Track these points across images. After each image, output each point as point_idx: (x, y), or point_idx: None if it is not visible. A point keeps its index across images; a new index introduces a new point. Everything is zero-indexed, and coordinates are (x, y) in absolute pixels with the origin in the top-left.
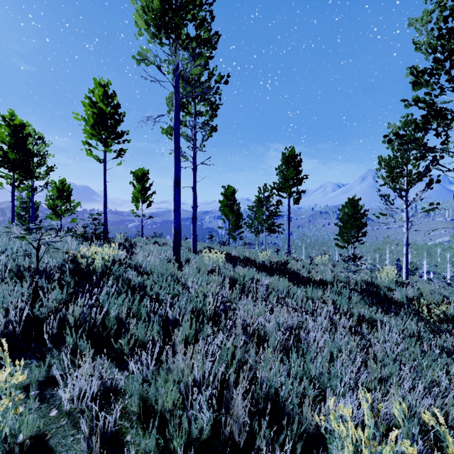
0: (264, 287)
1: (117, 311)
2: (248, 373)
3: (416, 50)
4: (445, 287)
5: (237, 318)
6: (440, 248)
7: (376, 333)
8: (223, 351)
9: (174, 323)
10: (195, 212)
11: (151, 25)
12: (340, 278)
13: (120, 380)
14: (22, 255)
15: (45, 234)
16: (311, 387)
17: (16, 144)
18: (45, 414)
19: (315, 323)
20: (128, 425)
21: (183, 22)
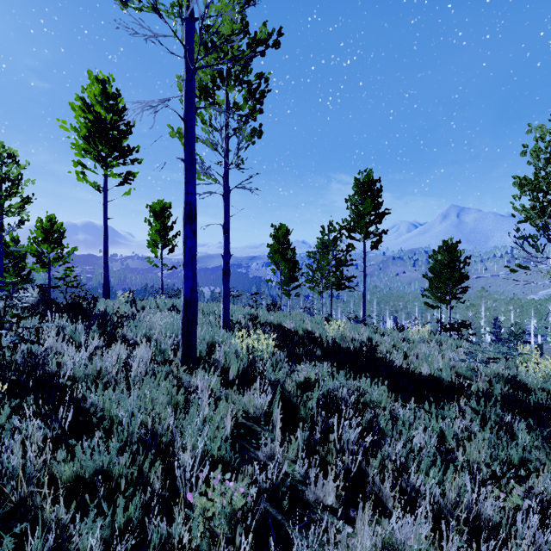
0: (357, 434)
1: None
2: None
3: None
4: None
5: None
6: None
7: None
8: None
9: None
10: (227, 264)
11: None
12: (459, 370)
13: None
14: None
15: None
16: None
17: None
18: None
19: None
20: None
21: None
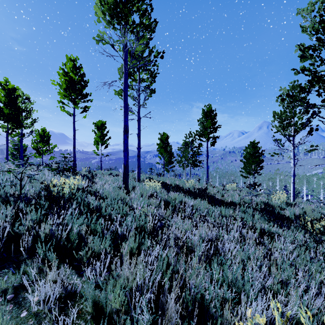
0: (190, 208)
1: (78, 228)
2: (179, 280)
3: (302, 32)
4: (322, 207)
5: (170, 233)
6: (315, 178)
7: (274, 243)
8: (159, 262)
9: (123, 236)
10: (139, 152)
11: (107, 15)
12: (245, 200)
13: (79, 285)
14: (10, 184)
15: (29, 168)
16: (229, 292)
17: (9, 102)
18: (17, 315)
19: (228, 235)
20: (83, 324)
21: (130, 12)
